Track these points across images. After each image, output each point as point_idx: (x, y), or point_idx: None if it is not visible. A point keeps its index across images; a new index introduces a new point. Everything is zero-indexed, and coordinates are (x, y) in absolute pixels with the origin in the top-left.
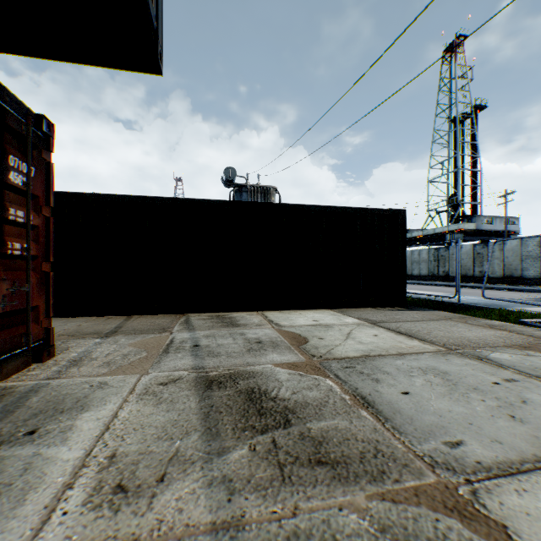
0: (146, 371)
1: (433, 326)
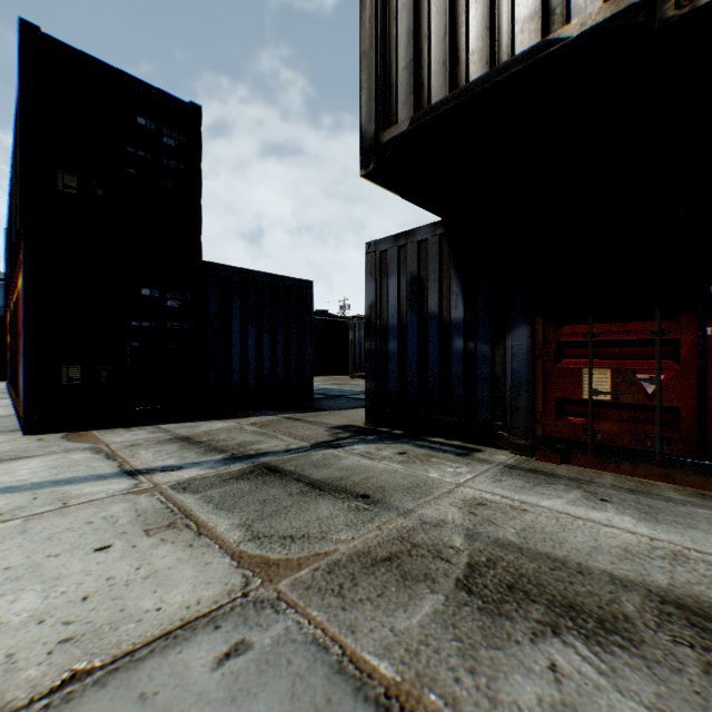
0: None
1: None
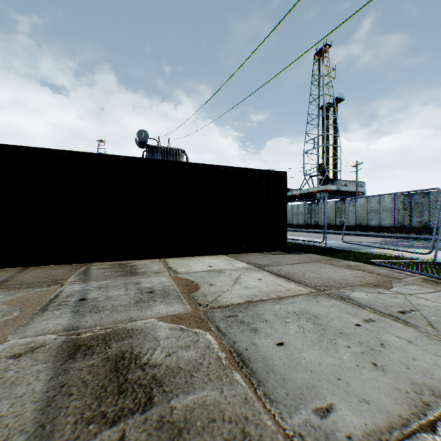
0: (5, 338)
1: (307, 268)
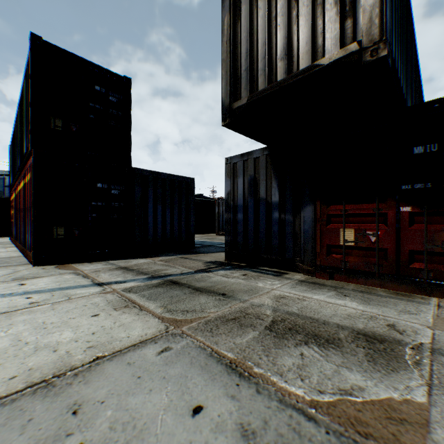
0: (440, 330)
1: None
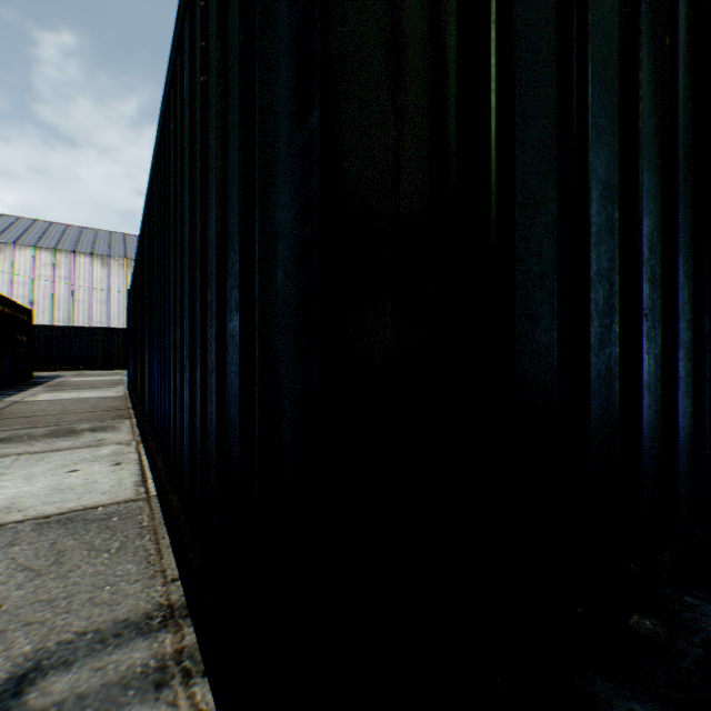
0: None
1: None
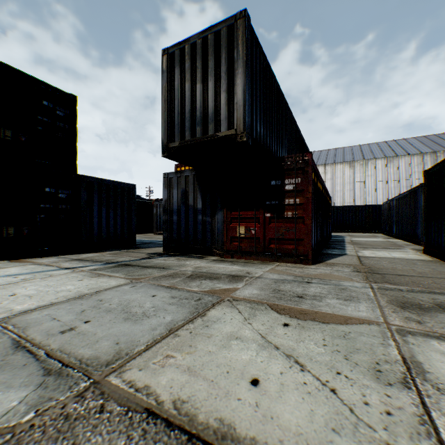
0: (268, 272)
1: None
